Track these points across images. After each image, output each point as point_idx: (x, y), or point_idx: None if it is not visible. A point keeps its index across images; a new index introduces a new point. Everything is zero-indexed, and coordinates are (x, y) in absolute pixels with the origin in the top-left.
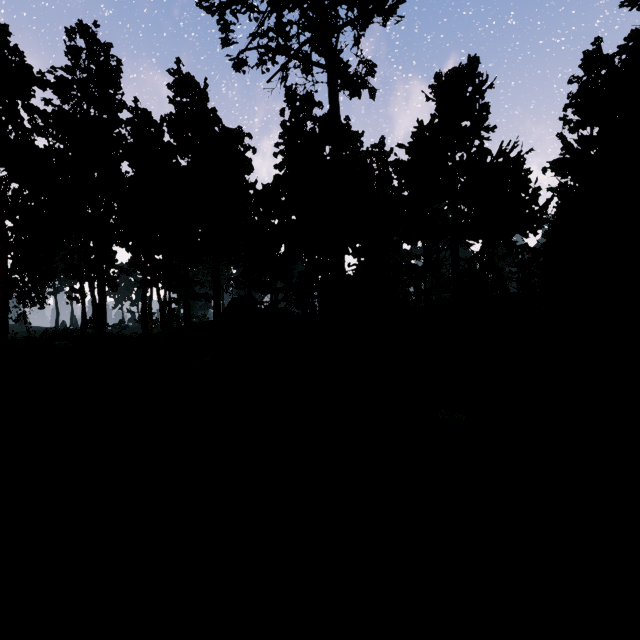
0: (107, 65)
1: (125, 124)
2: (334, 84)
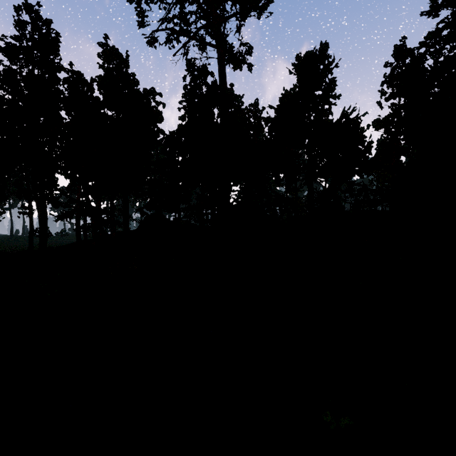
0: (48, 36)
1: (62, 82)
2: (222, 59)
